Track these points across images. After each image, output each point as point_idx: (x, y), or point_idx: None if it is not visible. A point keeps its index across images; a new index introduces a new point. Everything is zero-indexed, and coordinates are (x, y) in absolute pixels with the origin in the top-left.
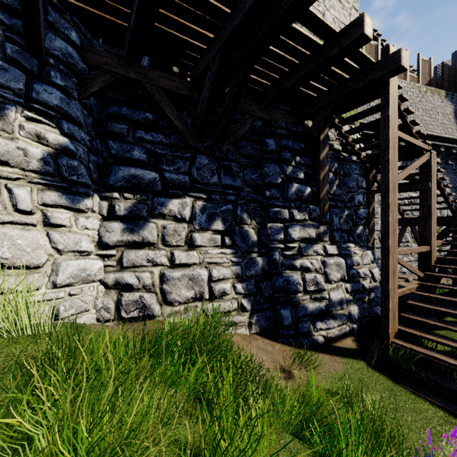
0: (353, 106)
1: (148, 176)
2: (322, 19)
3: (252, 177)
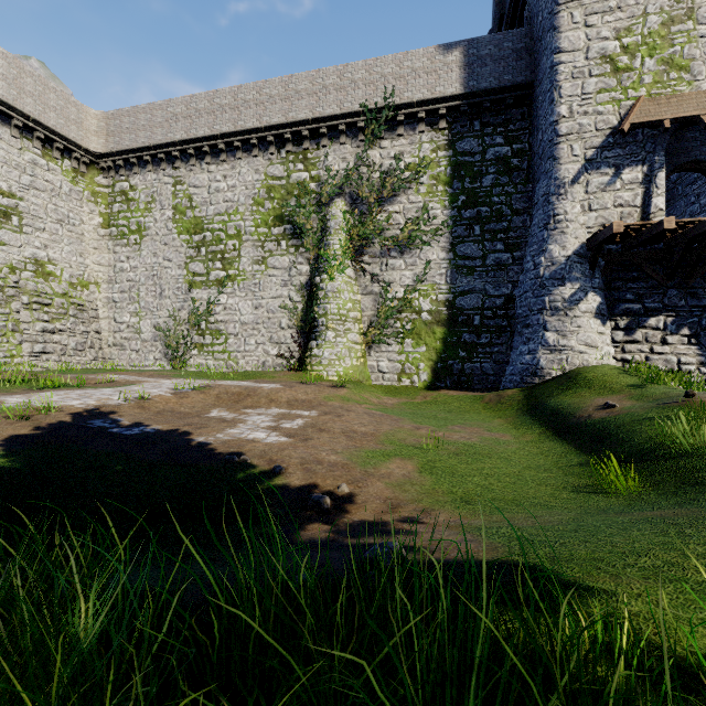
0: None
1: (635, 307)
2: None
3: None
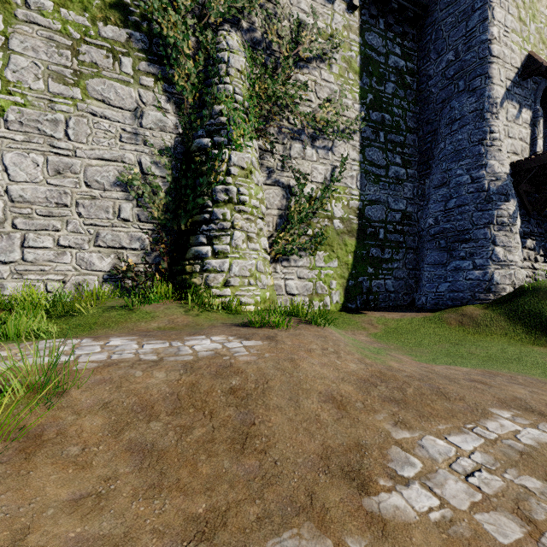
0: None
1: (520, 230)
2: None
3: None
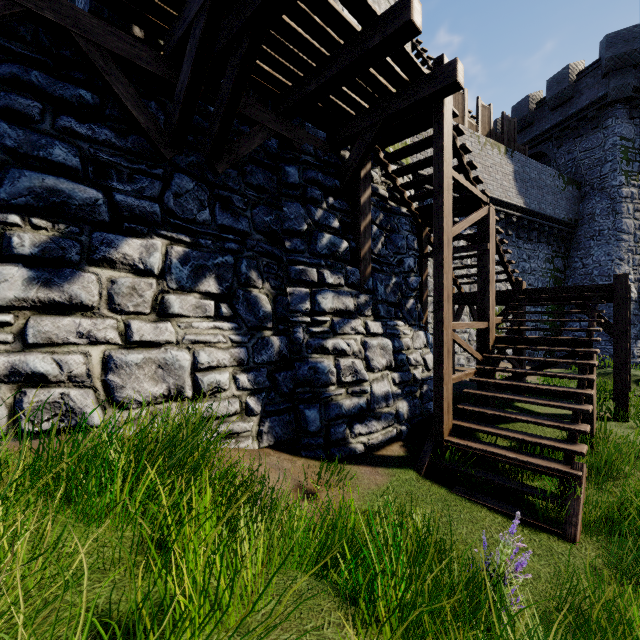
0: (401, 135)
1: (83, 195)
2: None
3: (265, 219)
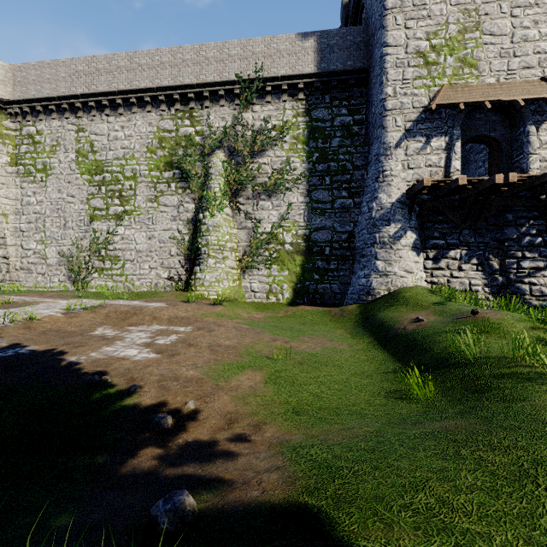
0: None
1: (440, 243)
2: (526, 175)
3: (496, 236)
